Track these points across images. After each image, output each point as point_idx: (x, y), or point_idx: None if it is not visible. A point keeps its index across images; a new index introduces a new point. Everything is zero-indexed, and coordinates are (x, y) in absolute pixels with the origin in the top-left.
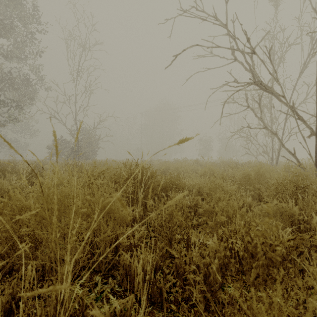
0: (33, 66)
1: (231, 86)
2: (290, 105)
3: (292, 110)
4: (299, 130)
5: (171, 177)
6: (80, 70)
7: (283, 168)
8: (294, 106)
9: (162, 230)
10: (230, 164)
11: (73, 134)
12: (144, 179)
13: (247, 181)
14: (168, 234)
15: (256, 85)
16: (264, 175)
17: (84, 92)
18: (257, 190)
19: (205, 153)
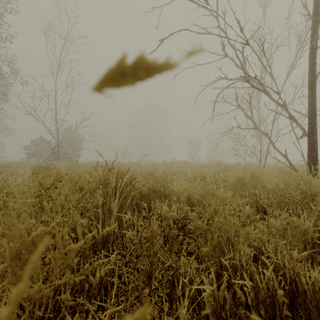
0: (5, 57)
1: (224, 78)
2: (282, 104)
3: (286, 108)
4: (293, 129)
5: (155, 182)
6: (61, 64)
7: (274, 170)
8: (286, 105)
9: (138, 261)
10: (220, 166)
11: (52, 134)
12: (120, 185)
13: (241, 185)
14: (147, 266)
15: (248, 83)
16: (260, 179)
17: (66, 88)
18: (254, 197)
19: (194, 155)
